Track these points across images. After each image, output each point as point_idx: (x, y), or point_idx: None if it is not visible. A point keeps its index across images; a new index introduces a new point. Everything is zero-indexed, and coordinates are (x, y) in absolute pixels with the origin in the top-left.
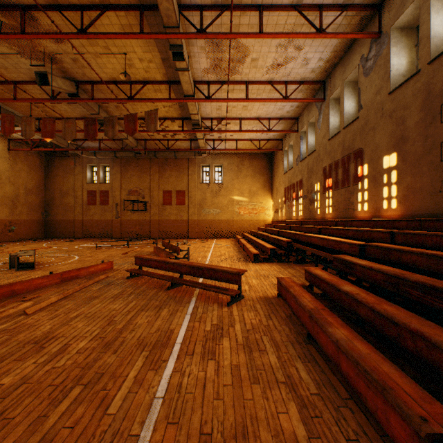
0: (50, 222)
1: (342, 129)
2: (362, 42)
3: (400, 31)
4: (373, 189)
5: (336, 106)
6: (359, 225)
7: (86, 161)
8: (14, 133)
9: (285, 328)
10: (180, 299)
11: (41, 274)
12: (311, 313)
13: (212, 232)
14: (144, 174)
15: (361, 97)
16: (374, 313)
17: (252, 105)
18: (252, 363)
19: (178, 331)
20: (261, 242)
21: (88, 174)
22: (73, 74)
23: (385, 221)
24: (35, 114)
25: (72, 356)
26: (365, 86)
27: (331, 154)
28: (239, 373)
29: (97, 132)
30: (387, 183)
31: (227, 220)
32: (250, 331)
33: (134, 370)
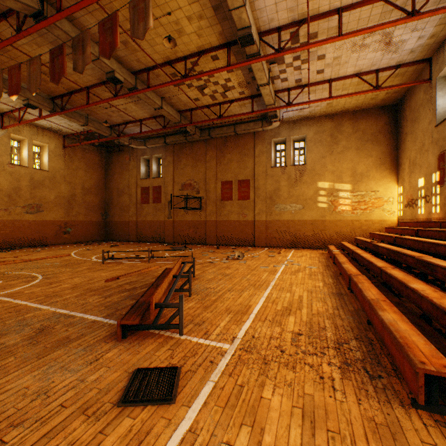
0: (109, 223)
1: None
2: None
3: None
4: None
5: None
6: None
7: (140, 154)
8: (62, 127)
9: None
10: None
11: None
12: None
13: (288, 238)
14: (198, 162)
15: None
16: None
17: None
18: None
19: None
20: (418, 286)
21: (142, 168)
22: None
23: None
24: (54, 90)
25: None
26: None
27: None
28: None
29: (64, 68)
30: None
31: (313, 220)
32: None
33: None
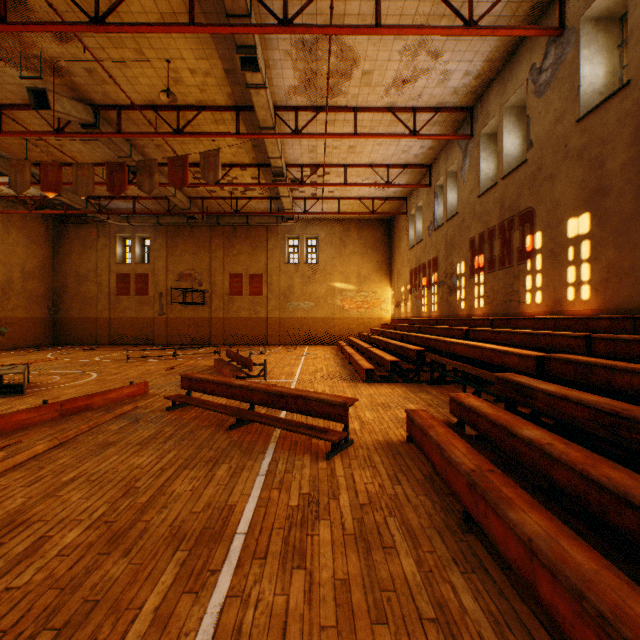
0: (61, 321)
1: (501, 179)
2: (532, 45)
3: (594, 24)
4: (551, 270)
5: (490, 145)
6: (529, 325)
7: (115, 230)
8: (5, 188)
9: (425, 501)
10: (249, 446)
11: (32, 403)
12: (472, 480)
13: (302, 335)
14: (201, 249)
15: (531, 130)
16: (586, 483)
17: (363, 145)
18: (373, 575)
19: (242, 509)
20: (377, 351)
21: (118, 249)
22: (89, 94)
23: (572, 319)
24: (34, 157)
25: (47, 562)
26: (537, 111)
27: (482, 218)
28: (348, 599)
29: (126, 183)
30: (575, 260)
31: (325, 318)
32: (365, 508)
33: (156, 594)
